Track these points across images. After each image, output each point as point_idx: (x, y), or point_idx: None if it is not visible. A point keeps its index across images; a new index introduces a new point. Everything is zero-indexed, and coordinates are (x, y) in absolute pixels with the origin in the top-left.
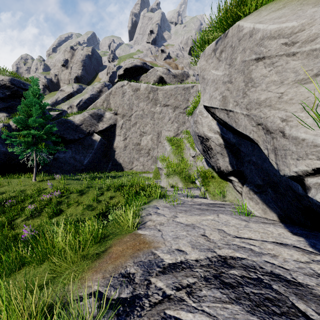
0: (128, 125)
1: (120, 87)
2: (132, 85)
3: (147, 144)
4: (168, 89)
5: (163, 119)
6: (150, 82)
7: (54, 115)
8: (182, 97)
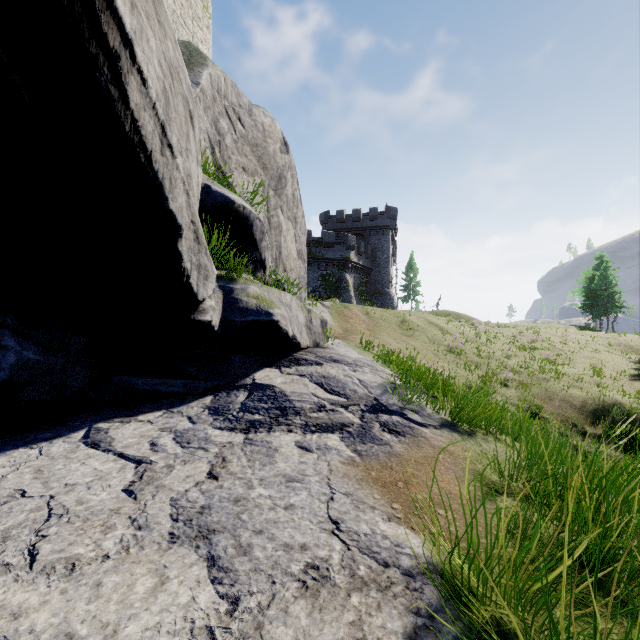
0: None
1: None
2: None
3: None
4: None
5: None
6: None
7: None
8: None
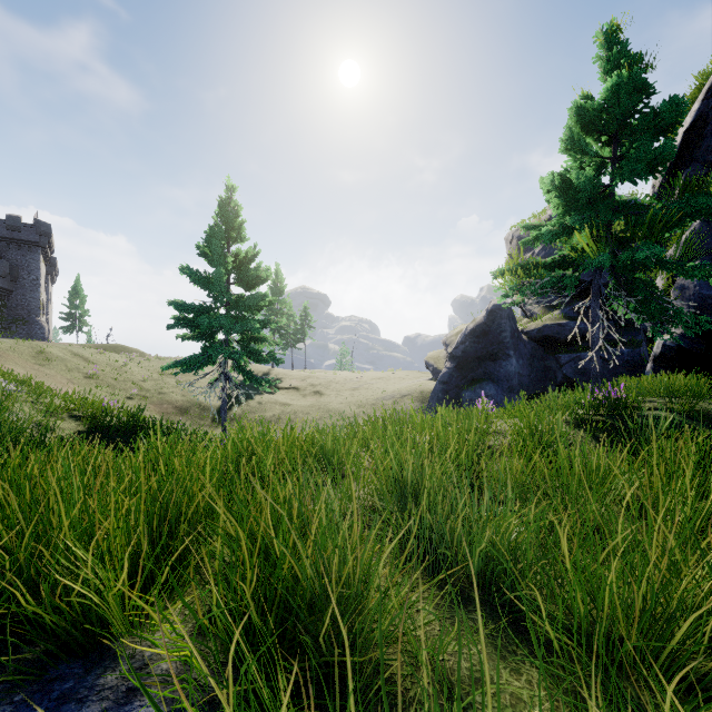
0: None
1: None
2: None
3: None
4: None
5: None
6: None
7: None
8: None
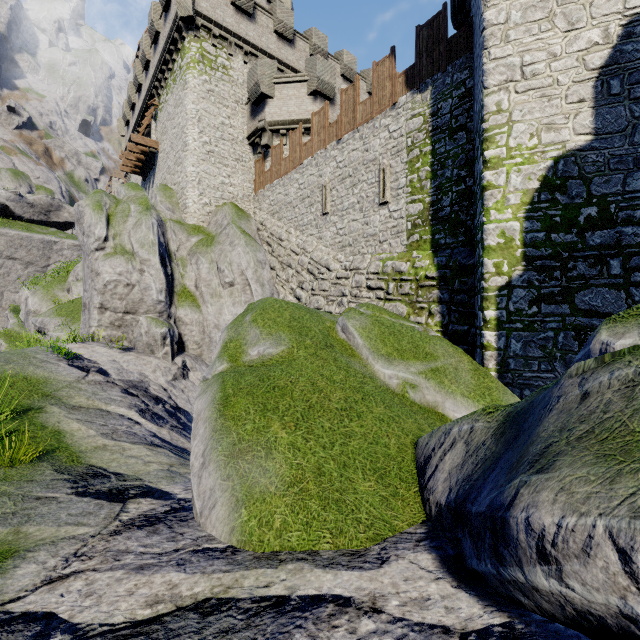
0: None
1: None
2: None
3: None
4: (16, 236)
5: (6, 276)
6: None
7: None
8: (41, 252)
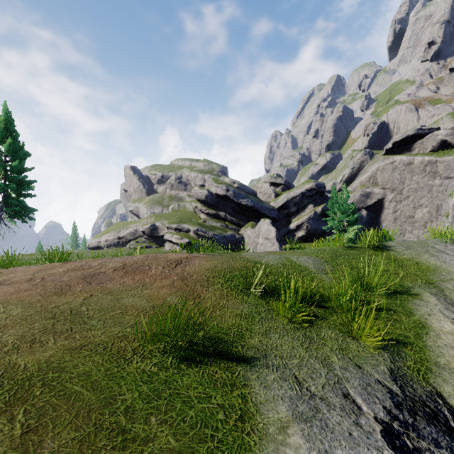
0: (399, 198)
1: (389, 164)
2: (404, 159)
3: (423, 217)
4: (451, 160)
5: (444, 192)
6: (426, 148)
7: (329, 197)
8: None
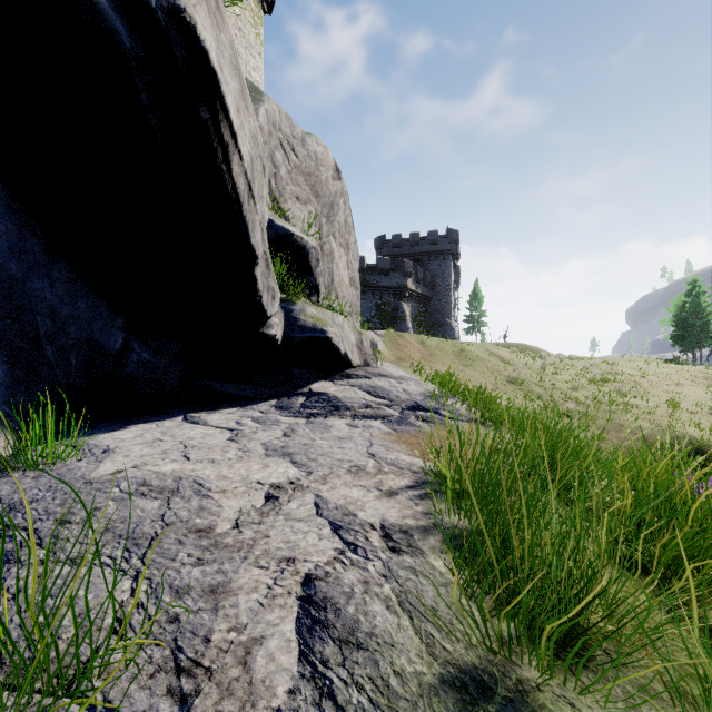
0: None
1: None
2: None
3: None
4: None
5: None
6: None
7: None
8: None
